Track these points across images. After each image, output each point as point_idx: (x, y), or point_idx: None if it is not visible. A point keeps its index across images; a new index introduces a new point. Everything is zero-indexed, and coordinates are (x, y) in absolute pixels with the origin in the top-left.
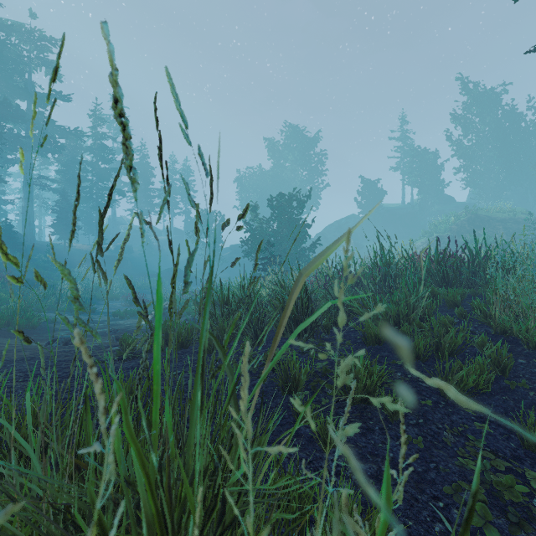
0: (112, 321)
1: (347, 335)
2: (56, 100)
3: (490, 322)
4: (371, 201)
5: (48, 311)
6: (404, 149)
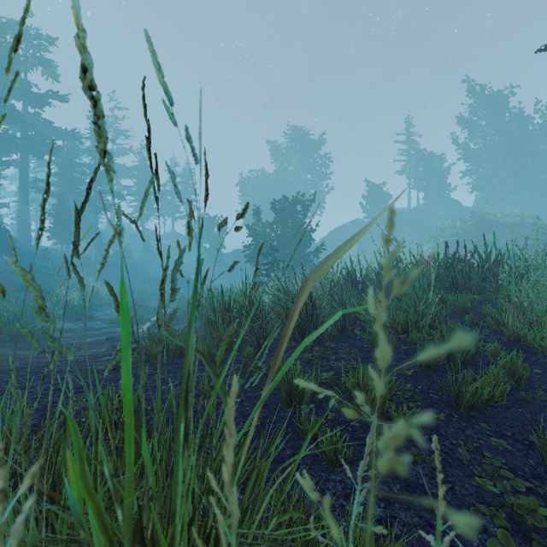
0: (110, 328)
1: (354, 343)
2: (18, 74)
3: (502, 329)
4: (376, 205)
5: None
6: (409, 152)
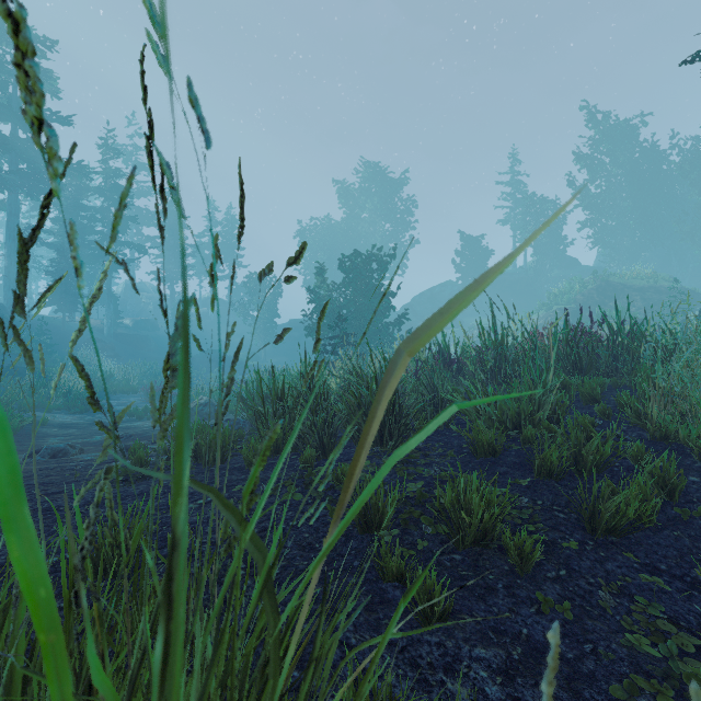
0: (126, 422)
1: (449, 442)
2: None
3: (644, 423)
4: (473, 263)
5: (37, 410)
6: (515, 197)
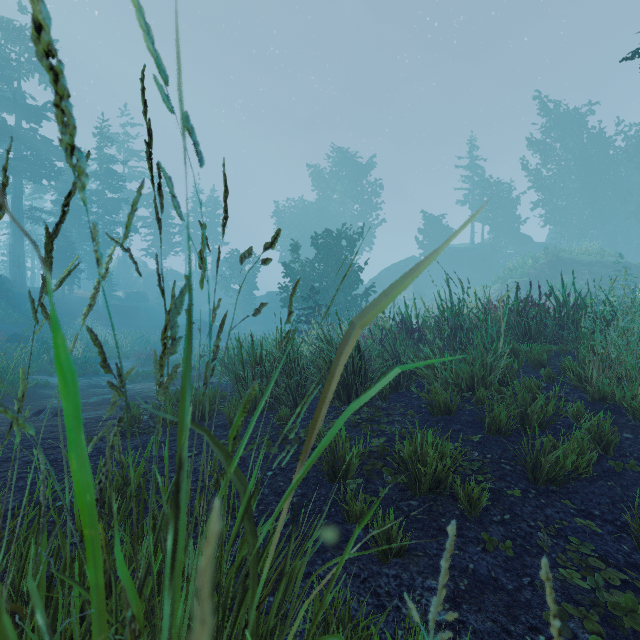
0: None
1: (410, 403)
2: None
3: (585, 386)
4: (434, 240)
5: (40, 374)
6: (473, 179)
